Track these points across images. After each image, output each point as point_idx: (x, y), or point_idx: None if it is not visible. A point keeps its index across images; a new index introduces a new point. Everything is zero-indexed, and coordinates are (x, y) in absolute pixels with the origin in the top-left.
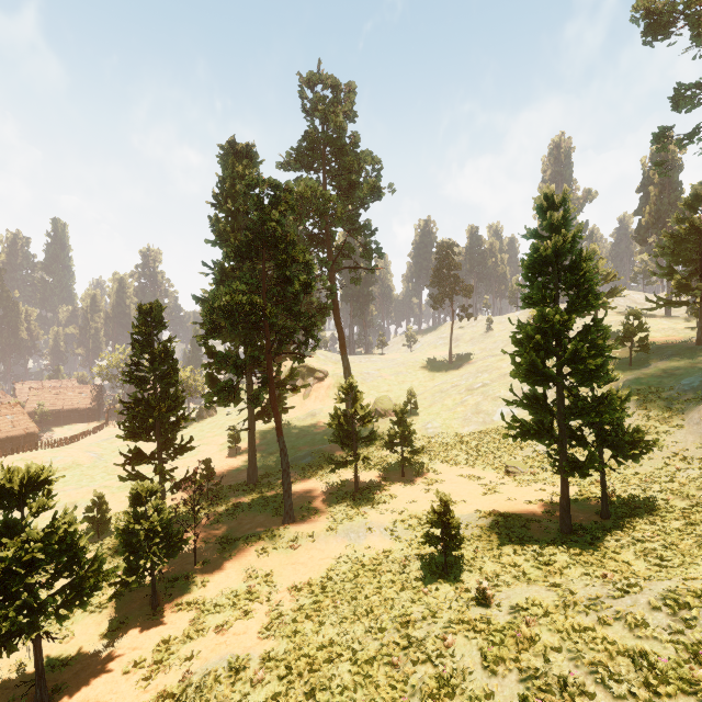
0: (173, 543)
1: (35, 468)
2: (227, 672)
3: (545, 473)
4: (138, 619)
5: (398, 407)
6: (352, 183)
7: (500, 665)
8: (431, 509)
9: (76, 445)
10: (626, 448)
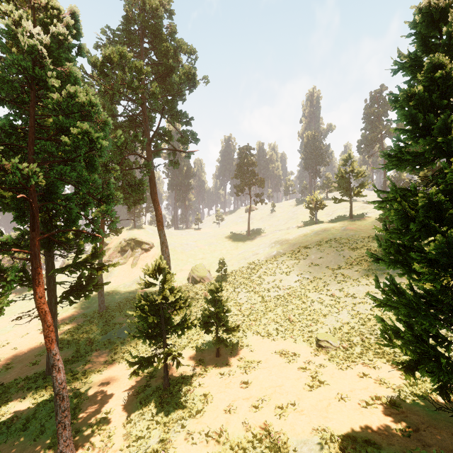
0: None
1: None
2: None
3: (357, 347)
4: None
5: (213, 285)
6: (169, 70)
7: None
8: None
9: None
10: None
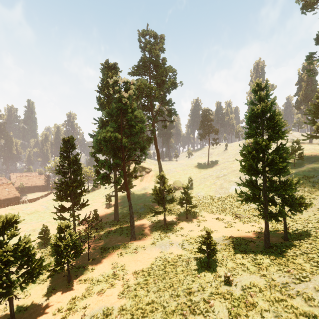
0: (78, 251)
1: (10, 216)
2: (102, 316)
3: (255, 217)
4: (61, 287)
5: (184, 186)
6: (163, 81)
7: (238, 317)
8: (201, 236)
9: (36, 202)
10: (297, 206)
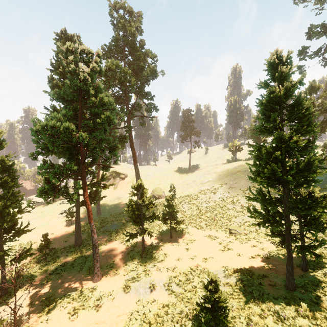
0: None
1: None
2: None
3: (253, 233)
4: None
5: (168, 197)
6: (140, 68)
7: None
8: (203, 285)
9: None
10: (326, 228)
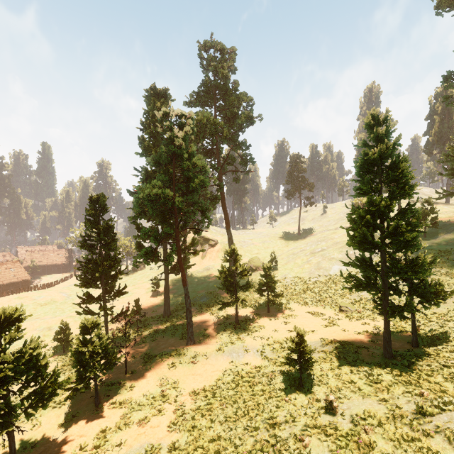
0: (110, 360)
1: (9, 310)
2: None
3: (368, 311)
4: (85, 413)
5: (265, 265)
6: (234, 114)
7: None
8: (290, 340)
9: (54, 288)
10: (432, 297)
